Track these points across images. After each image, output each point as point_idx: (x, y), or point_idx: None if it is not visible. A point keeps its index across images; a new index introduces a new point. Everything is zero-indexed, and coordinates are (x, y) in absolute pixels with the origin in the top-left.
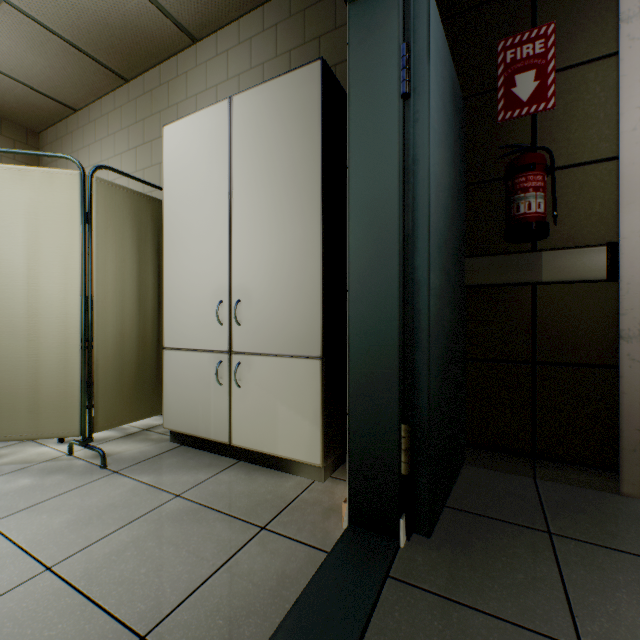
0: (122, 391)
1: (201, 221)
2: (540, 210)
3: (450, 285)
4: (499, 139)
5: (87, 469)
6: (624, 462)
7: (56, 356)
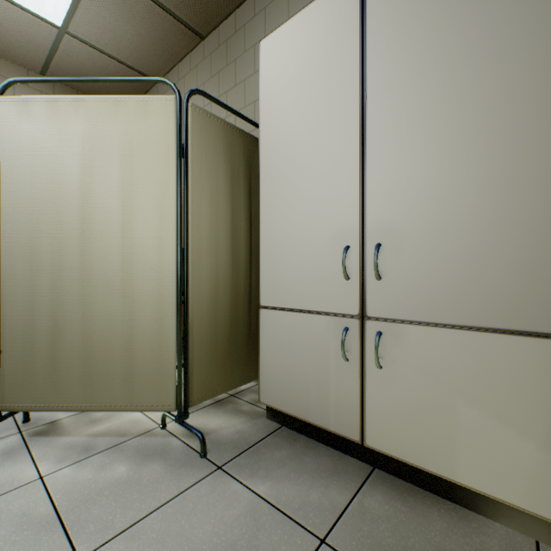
0: (216, 356)
1: (313, 144)
2: None
3: None
4: None
5: (185, 456)
6: None
7: (150, 315)
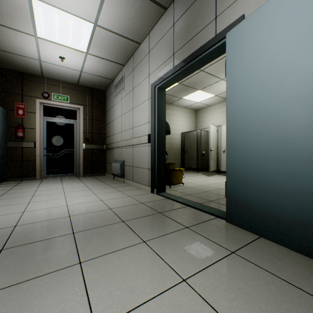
0: None
1: None
2: (22, 135)
3: (2, 147)
4: (16, 120)
5: None
6: (37, 174)
7: None
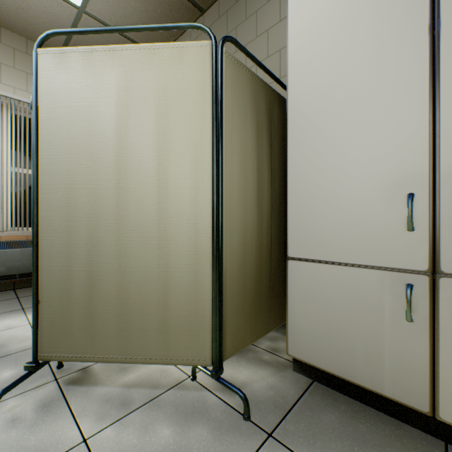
0: (244, 308)
1: (360, 86)
2: None
3: None
4: None
5: (227, 418)
6: None
7: (186, 267)
